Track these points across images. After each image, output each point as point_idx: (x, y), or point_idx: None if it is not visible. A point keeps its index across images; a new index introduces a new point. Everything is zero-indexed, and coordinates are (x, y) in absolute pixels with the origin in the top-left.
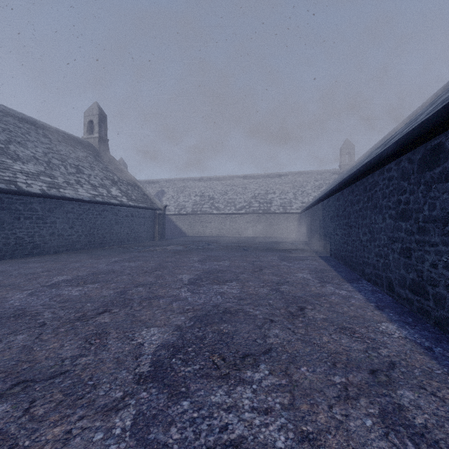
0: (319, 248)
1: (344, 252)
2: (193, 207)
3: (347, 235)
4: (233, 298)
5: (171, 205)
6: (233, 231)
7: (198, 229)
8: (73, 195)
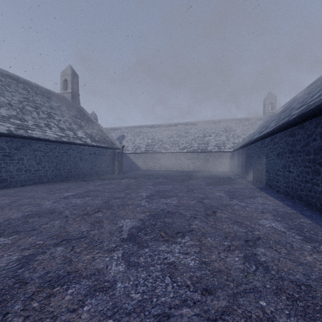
0: (258, 183)
1: (305, 191)
2: (146, 147)
3: (313, 173)
4: (193, 286)
5: (129, 146)
6: (177, 166)
7: (149, 165)
8: (40, 135)
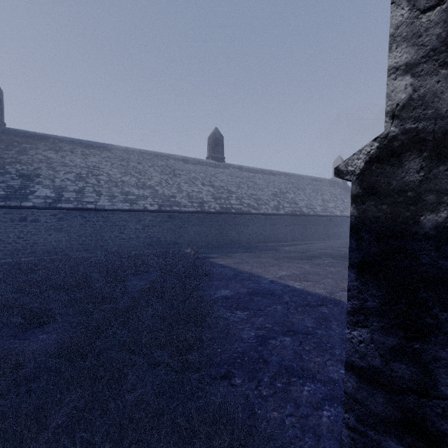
0: None
1: None
2: None
3: None
4: None
5: None
6: None
7: None
8: (348, 214)
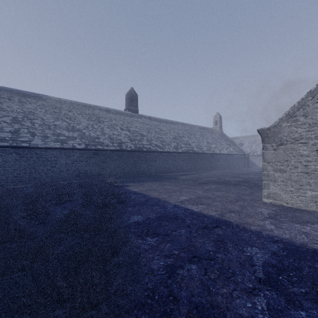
0: None
1: None
2: (261, 151)
3: None
4: None
5: (247, 150)
6: None
7: None
8: (224, 153)
